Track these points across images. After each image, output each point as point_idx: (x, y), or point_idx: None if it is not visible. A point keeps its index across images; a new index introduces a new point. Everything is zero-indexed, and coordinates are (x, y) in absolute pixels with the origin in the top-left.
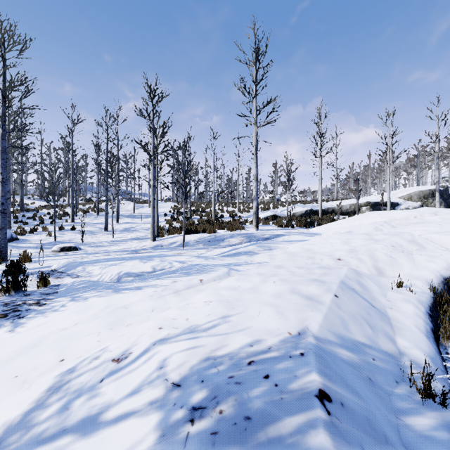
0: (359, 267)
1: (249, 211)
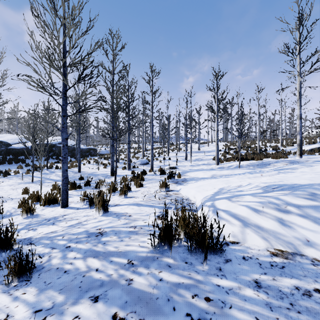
0: None
1: (293, 145)
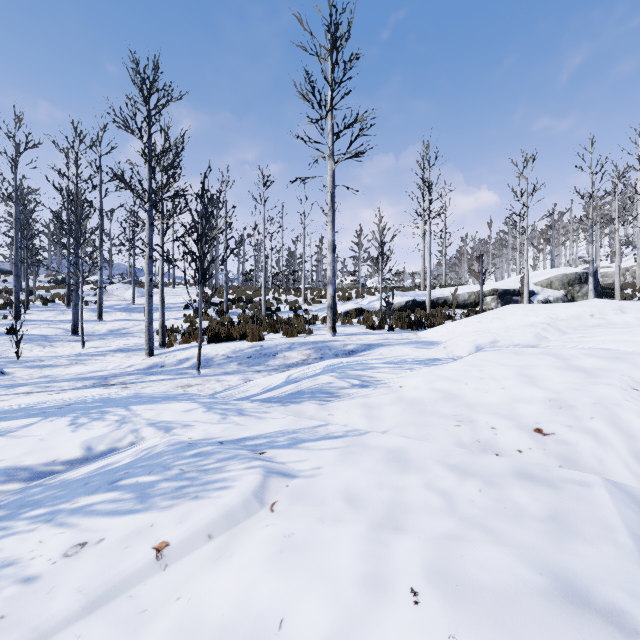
0: (605, 461)
1: (321, 301)
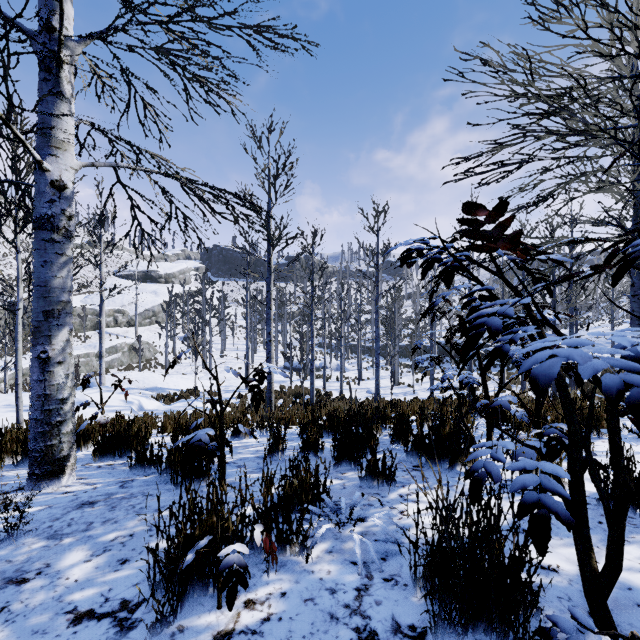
0: None
1: None
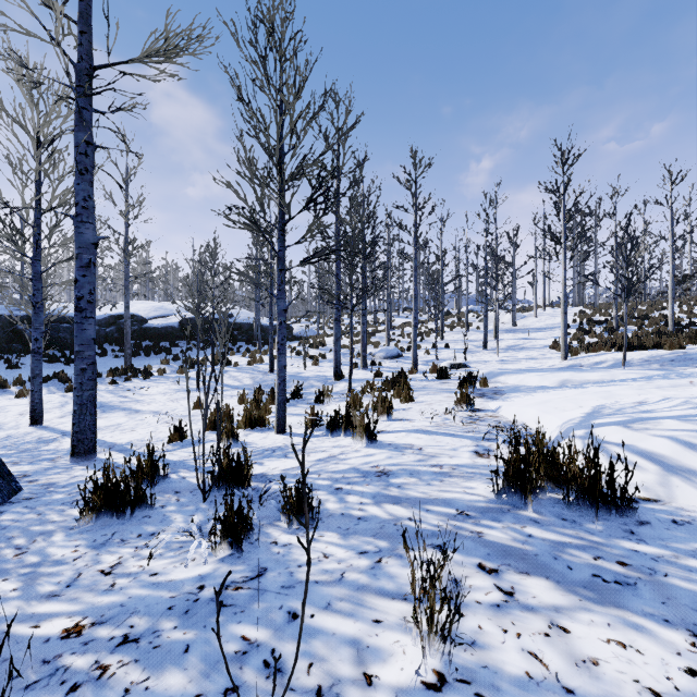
0: None
1: None
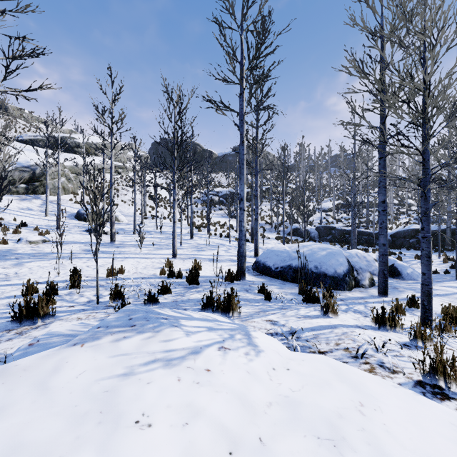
0: None
1: None
